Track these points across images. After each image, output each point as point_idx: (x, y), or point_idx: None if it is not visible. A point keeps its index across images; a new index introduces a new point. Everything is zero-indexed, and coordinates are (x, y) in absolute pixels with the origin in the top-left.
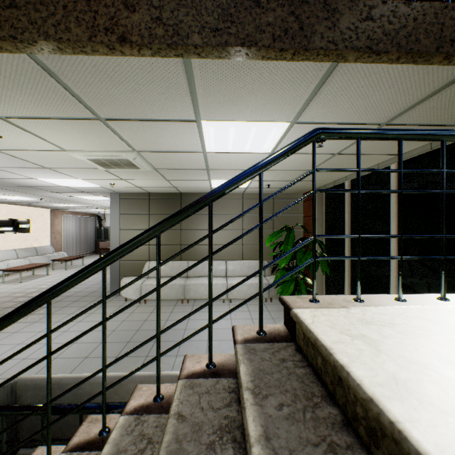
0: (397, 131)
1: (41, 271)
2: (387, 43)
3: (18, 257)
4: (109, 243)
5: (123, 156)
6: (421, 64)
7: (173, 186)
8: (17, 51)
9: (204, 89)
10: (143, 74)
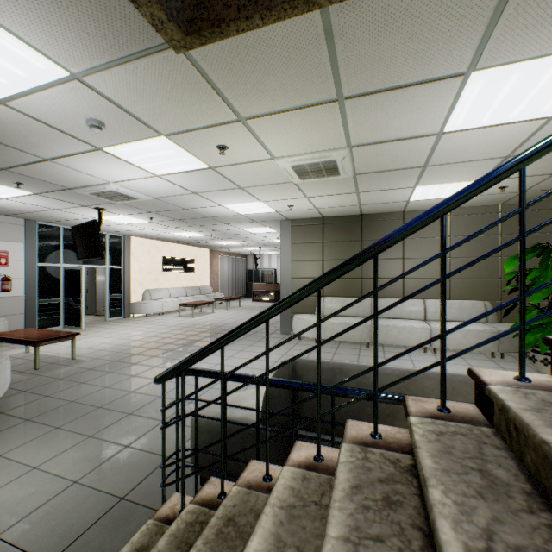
0: None
1: (205, 310)
2: None
3: (186, 295)
4: (262, 285)
5: (332, 156)
6: None
7: (358, 204)
8: (326, 4)
9: (517, 5)
10: (441, 2)
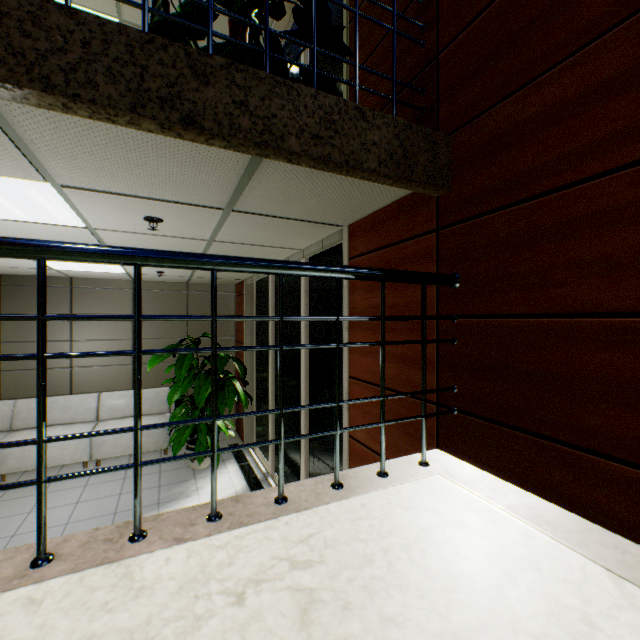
0: (20, 243)
1: None
2: (19, 71)
3: None
4: None
5: None
6: (132, 127)
7: None
8: None
9: None
10: None
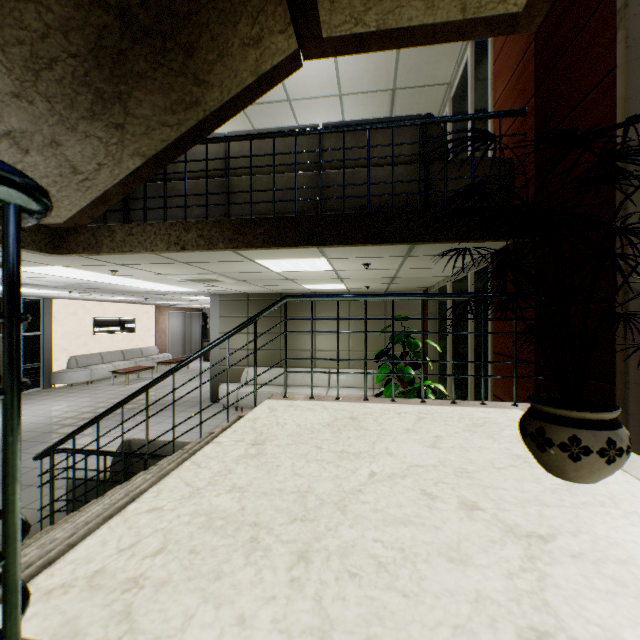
0: None
1: None
2: None
3: None
4: None
5: None
6: None
7: None
8: None
9: None
10: None
